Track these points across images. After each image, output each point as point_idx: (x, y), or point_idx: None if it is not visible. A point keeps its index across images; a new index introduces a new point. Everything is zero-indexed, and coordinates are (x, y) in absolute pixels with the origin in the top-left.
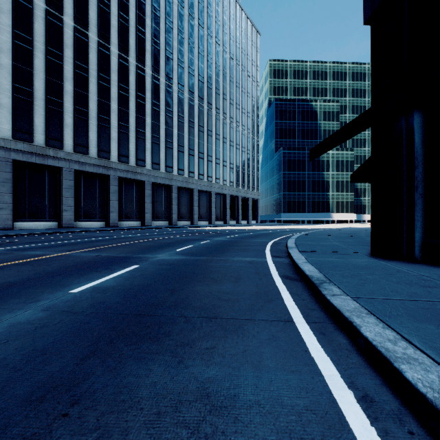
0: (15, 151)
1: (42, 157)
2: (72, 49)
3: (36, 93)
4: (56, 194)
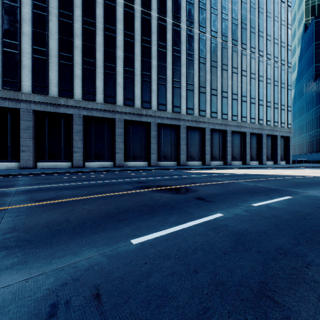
0: (34, 103)
1: (56, 106)
2: (81, 8)
3: (50, 52)
4: (70, 138)
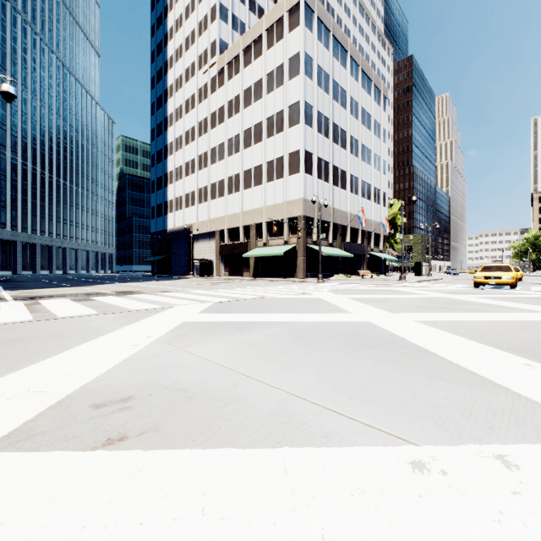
0: None
1: None
2: None
3: None
4: None
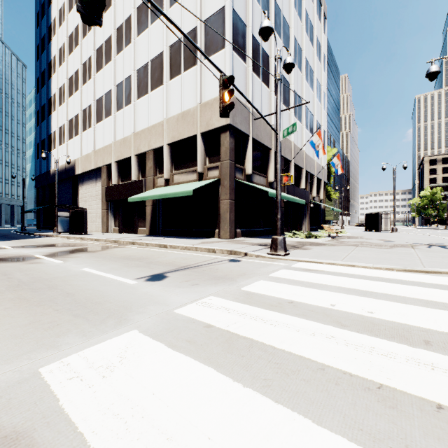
0: None
1: None
2: None
3: None
4: None
